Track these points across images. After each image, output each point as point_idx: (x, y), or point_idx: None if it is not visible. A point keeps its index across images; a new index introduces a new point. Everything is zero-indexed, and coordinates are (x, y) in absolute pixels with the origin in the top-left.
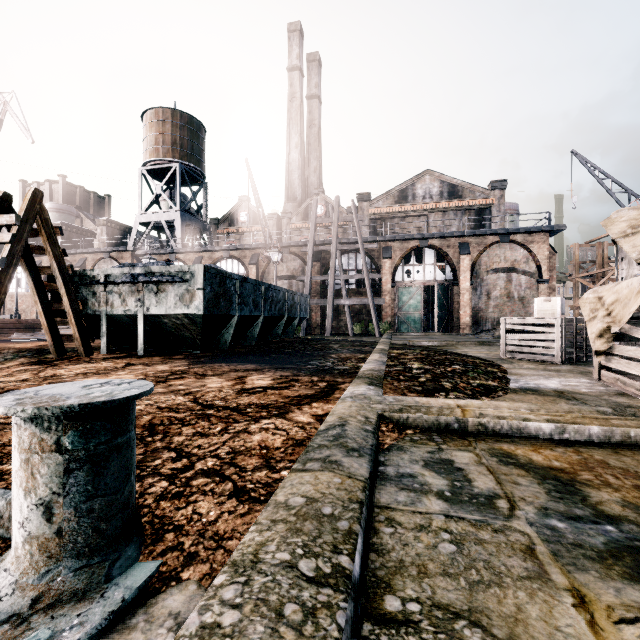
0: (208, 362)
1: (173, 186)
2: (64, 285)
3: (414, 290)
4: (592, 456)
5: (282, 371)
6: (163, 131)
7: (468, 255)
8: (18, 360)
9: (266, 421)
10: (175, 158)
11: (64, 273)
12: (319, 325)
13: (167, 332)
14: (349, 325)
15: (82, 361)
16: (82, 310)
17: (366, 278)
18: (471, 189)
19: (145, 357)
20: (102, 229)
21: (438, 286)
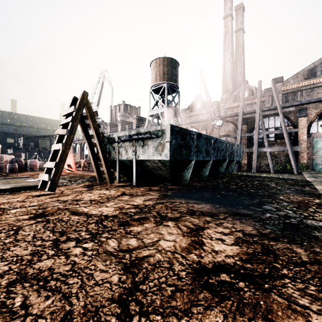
0: (172, 197)
1: (164, 96)
2: (99, 144)
3: None
4: None
5: (241, 221)
6: (159, 69)
7: None
8: (85, 183)
9: None
10: (164, 81)
11: (99, 137)
12: (246, 165)
13: (150, 171)
14: (270, 165)
15: (105, 187)
16: (109, 157)
17: (284, 132)
18: None
19: (136, 187)
20: (135, 120)
21: None
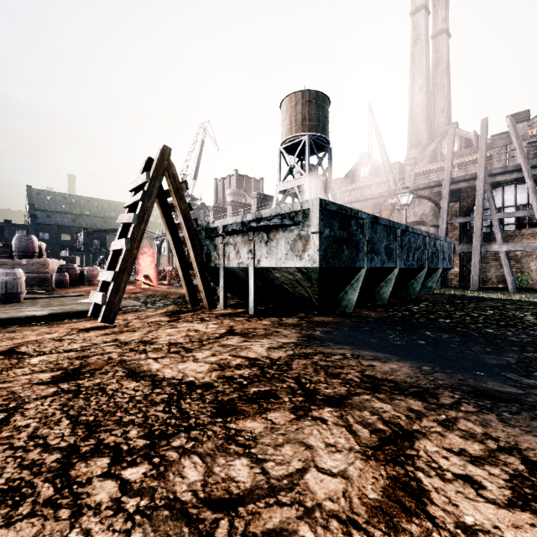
0: (324, 341)
1: (303, 157)
2: (189, 239)
3: None
4: None
5: (501, 418)
6: (295, 112)
7: None
8: (168, 307)
9: None
10: (304, 132)
11: (189, 227)
12: (457, 276)
13: (280, 288)
14: (508, 277)
15: (199, 317)
16: (207, 263)
17: None
18: None
19: (255, 318)
20: (254, 201)
21: None
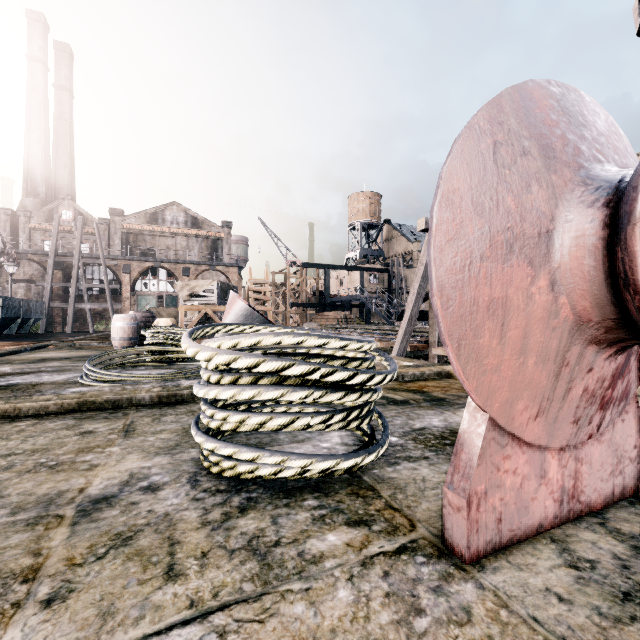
0: None
1: None
2: None
3: (151, 298)
4: (99, 346)
5: (17, 341)
6: None
7: (188, 277)
8: None
9: (11, 346)
10: None
11: None
12: (61, 324)
13: None
14: (90, 324)
15: None
16: None
17: (107, 288)
18: (209, 223)
19: None
20: None
21: (167, 296)
